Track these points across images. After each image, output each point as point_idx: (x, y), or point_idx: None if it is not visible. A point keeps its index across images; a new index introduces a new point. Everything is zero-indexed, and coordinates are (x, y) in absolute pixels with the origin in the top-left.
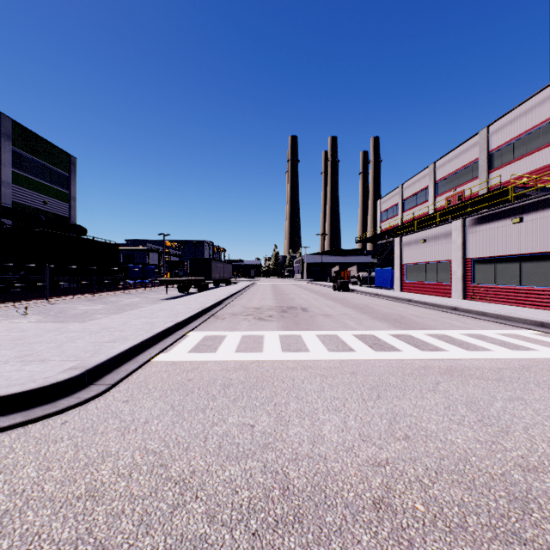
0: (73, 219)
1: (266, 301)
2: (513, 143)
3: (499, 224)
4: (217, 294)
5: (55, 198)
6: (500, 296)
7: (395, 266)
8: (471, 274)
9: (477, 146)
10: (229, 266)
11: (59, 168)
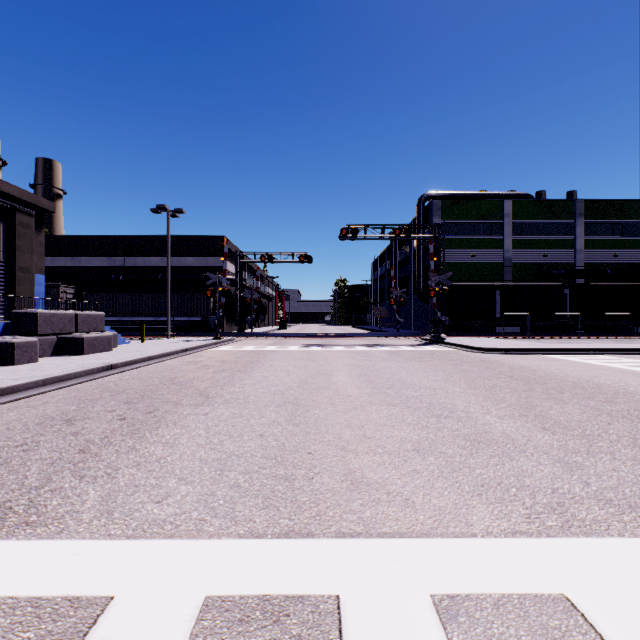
0: None
1: None
2: None
3: None
4: None
5: (626, 248)
6: None
7: None
8: None
9: None
10: None
11: (631, 219)
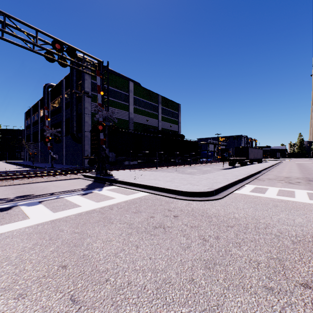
0: (179, 132)
1: (293, 173)
2: None
3: None
4: (255, 167)
5: (173, 123)
6: None
7: None
8: None
9: None
10: (260, 151)
11: (175, 111)
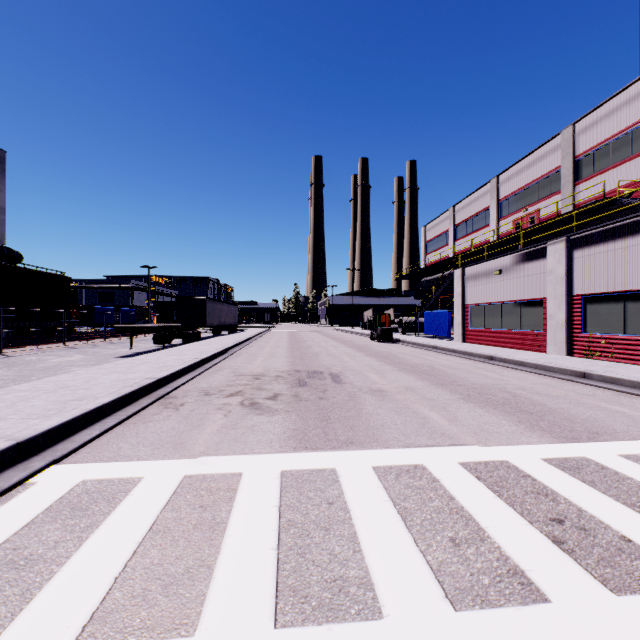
0: None
1: (276, 359)
2: (611, 143)
3: (634, 241)
4: (203, 348)
5: None
6: (636, 353)
7: (455, 308)
8: (580, 318)
9: (558, 151)
10: (234, 309)
11: None
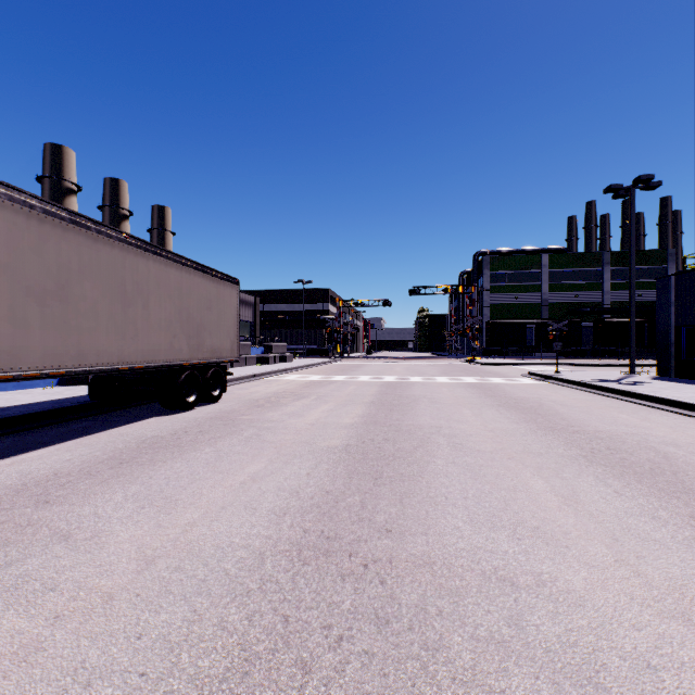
0: None
1: None
2: None
3: None
4: None
5: (650, 289)
6: None
7: None
8: None
9: None
10: None
11: (655, 265)
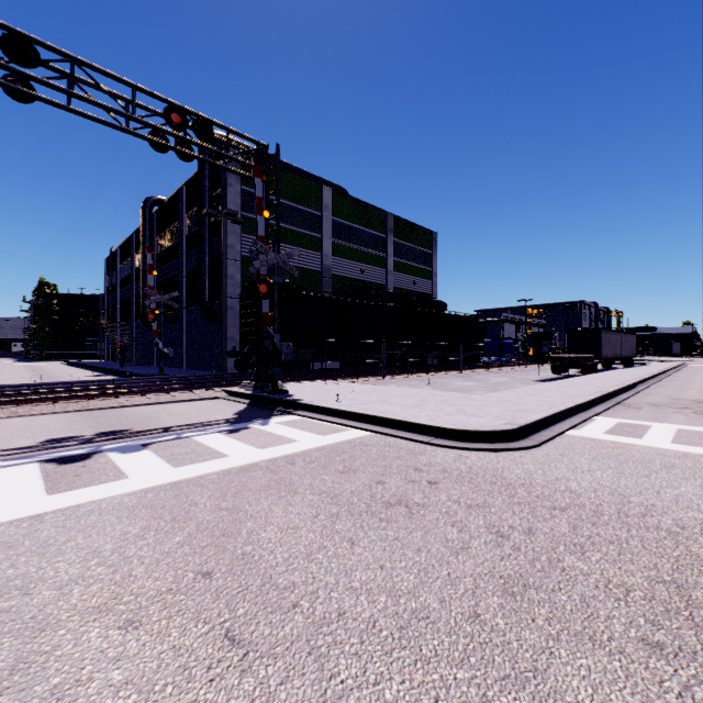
0: (435, 295)
1: None
2: None
3: None
4: (616, 378)
5: (421, 277)
6: None
7: None
8: None
9: None
10: (630, 338)
11: (424, 248)
